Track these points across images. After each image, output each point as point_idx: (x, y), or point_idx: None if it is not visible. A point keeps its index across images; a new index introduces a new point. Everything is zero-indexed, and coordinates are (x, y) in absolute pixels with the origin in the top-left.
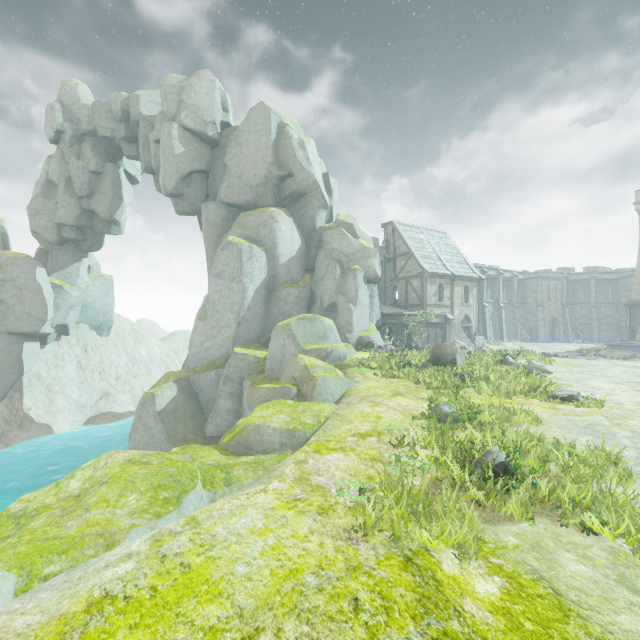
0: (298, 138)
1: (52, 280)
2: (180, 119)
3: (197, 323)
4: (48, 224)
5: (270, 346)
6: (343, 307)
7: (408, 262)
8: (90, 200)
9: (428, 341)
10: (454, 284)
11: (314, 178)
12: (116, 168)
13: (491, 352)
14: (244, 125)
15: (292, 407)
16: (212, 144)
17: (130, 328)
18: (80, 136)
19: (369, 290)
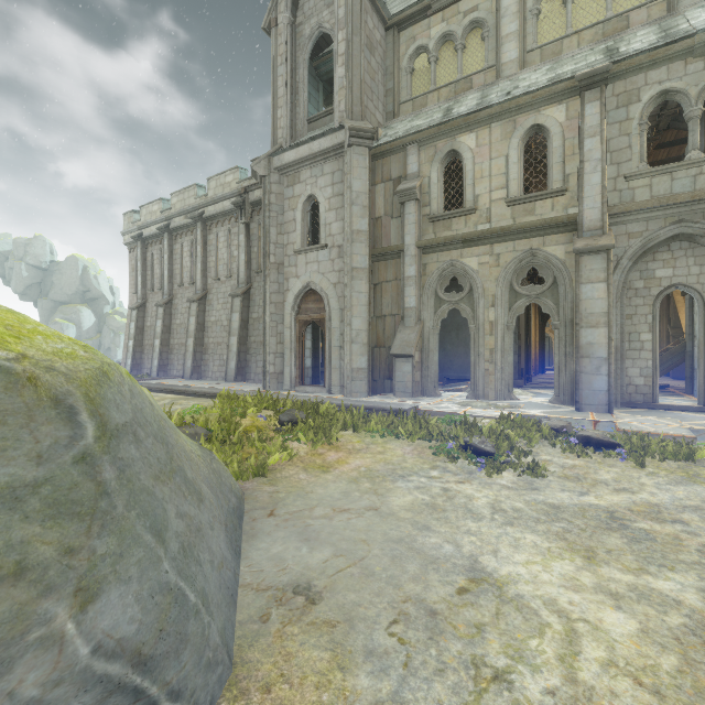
0: (94, 274)
1: None
2: (27, 261)
3: None
4: None
5: None
6: (114, 349)
7: None
8: None
9: None
10: None
11: (102, 293)
12: None
13: None
14: (64, 265)
15: None
16: (45, 270)
17: None
18: None
19: None
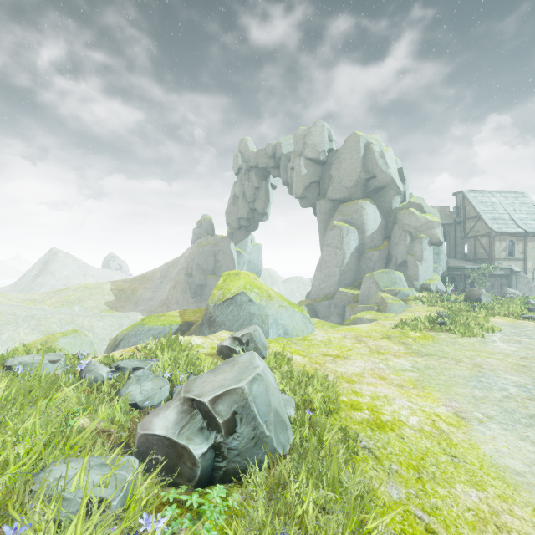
0: (379, 151)
1: (236, 249)
2: (305, 154)
3: (316, 273)
4: (234, 219)
5: (361, 287)
6: (411, 263)
7: (477, 224)
8: (254, 203)
9: (492, 289)
10: (527, 240)
11: (390, 176)
12: (267, 183)
13: (533, 298)
14: (342, 149)
15: (375, 313)
16: (322, 164)
17: (268, 275)
18: (249, 168)
19: (436, 249)
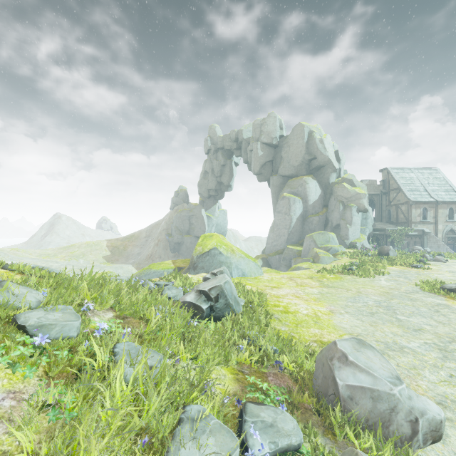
0: (319, 138)
1: (206, 214)
2: (261, 140)
3: (269, 234)
4: (205, 190)
5: (303, 245)
6: (343, 226)
7: (398, 194)
8: (221, 178)
9: (408, 246)
10: (438, 207)
11: (328, 158)
12: (231, 162)
13: (432, 253)
14: (290, 136)
15: (310, 264)
16: (275, 147)
17: (232, 234)
18: (217, 150)
19: (364, 215)
